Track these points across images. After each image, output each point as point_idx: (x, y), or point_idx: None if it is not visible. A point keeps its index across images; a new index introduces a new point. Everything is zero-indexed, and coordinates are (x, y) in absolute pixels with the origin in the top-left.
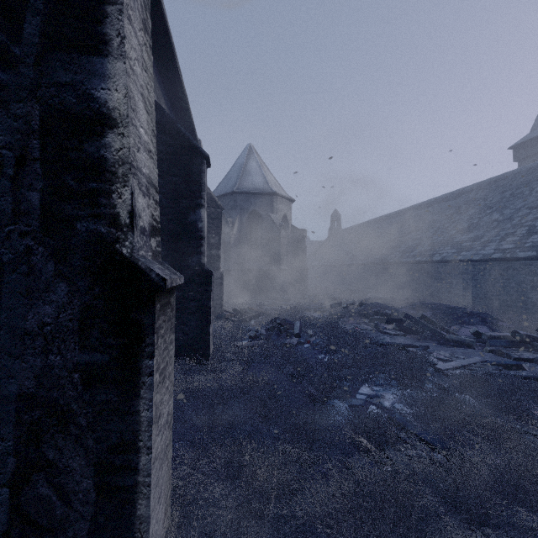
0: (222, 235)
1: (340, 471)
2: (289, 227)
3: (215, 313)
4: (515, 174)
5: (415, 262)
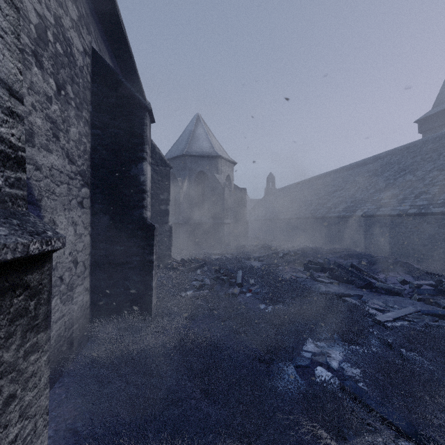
0: (173, 193)
1: None
2: (232, 186)
3: (164, 263)
4: (424, 142)
5: (340, 217)
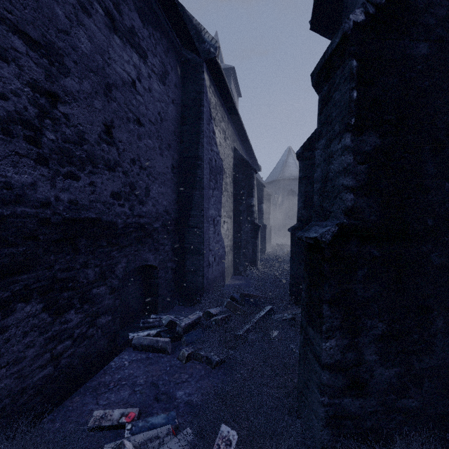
0: (271, 204)
1: None
2: None
3: (267, 245)
4: None
5: None
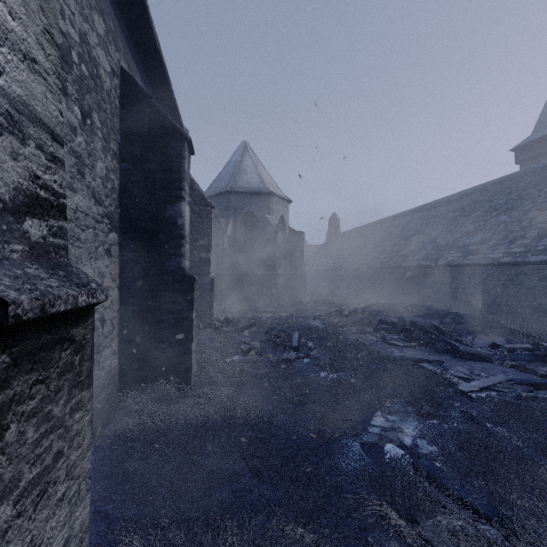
0: (215, 238)
1: None
2: (286, 229)
3: (205, 322)
4: (521, 175)
5: (419, 267)
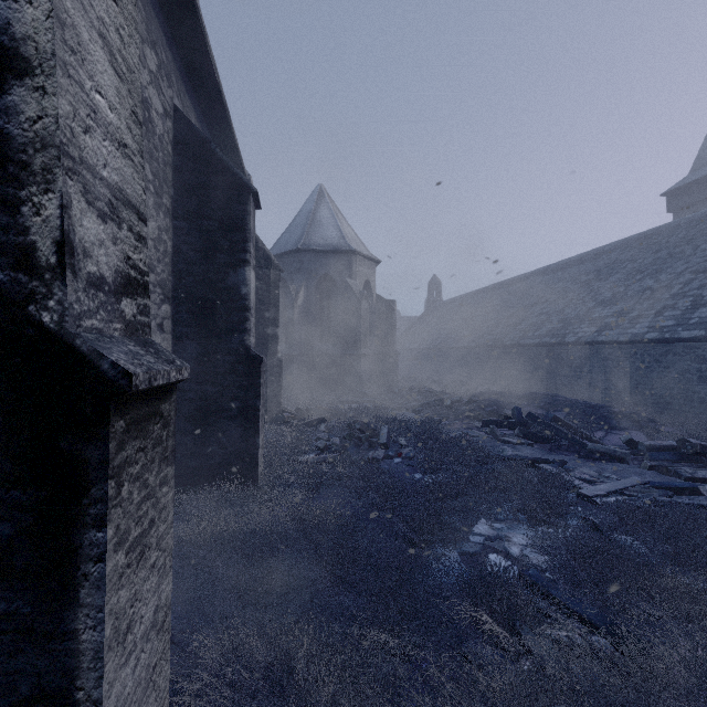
0: (282, 308)
1: (452, 678)
2: (373, 297)
3: (271, 414)
4: (673, 227)
5: (541, 345)
